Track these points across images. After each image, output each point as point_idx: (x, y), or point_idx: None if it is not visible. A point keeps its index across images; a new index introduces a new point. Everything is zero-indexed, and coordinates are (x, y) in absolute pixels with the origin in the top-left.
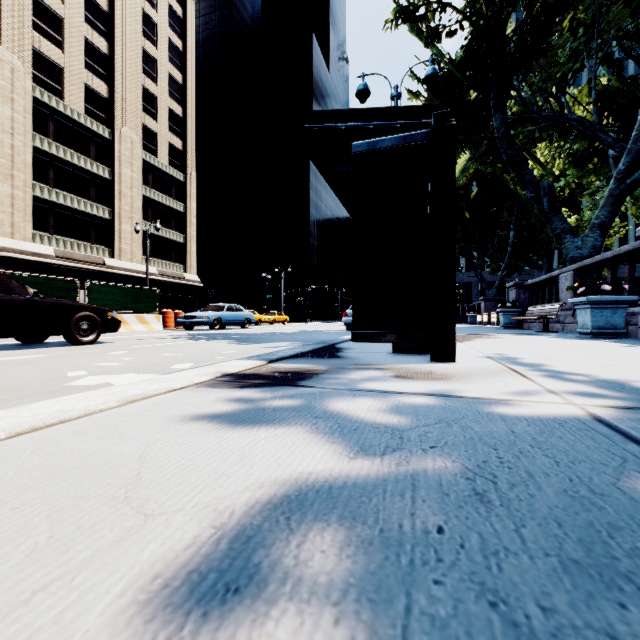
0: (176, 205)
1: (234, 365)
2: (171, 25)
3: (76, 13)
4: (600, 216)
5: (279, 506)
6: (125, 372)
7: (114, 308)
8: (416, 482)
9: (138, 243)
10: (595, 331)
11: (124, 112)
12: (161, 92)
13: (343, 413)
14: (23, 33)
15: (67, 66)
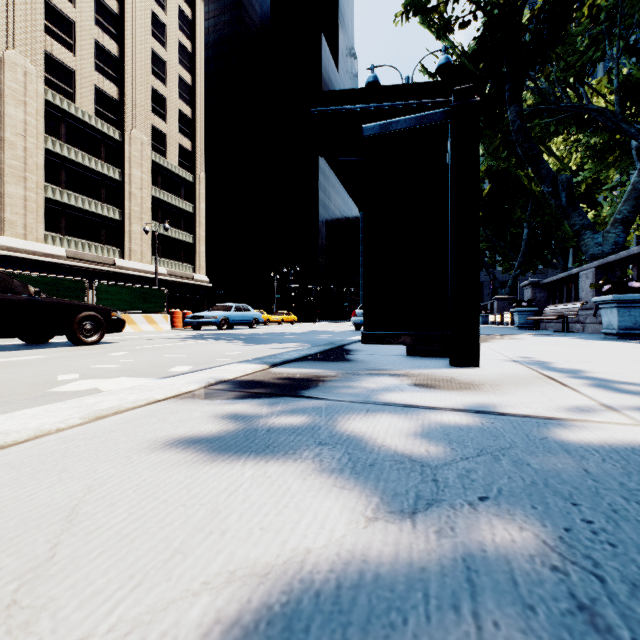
0: (185, 206)
1: (232, 370)
2: (180, 27)
3: (87, 16)
4: (623, 211)
5: (251, 633)
6: (119, 375)
7: (122, 308)
8: (474, 575)
9: (148, 244)
10: (622, 332)
11: (134, 114)
12: (170, 93)
13: (355, 437)
14: (35, 37)
15: (78, 69)
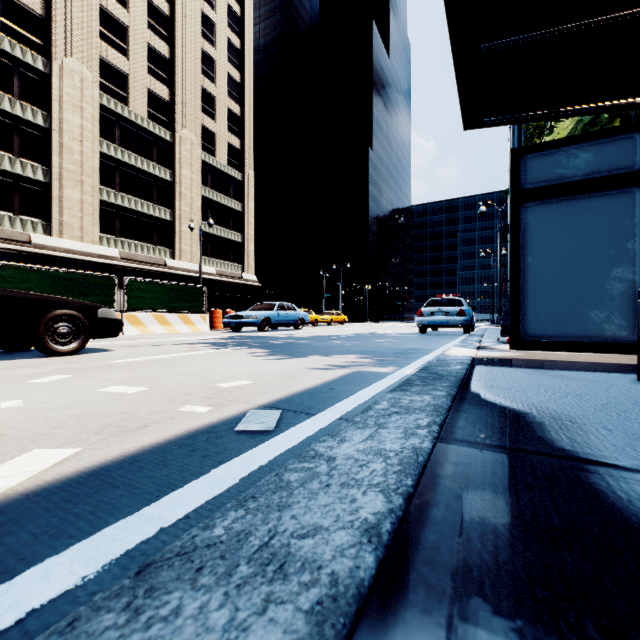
0: (234, 205)
1: None
2: (229, 24)
3: (140, 20)
4: None
5: None
6: None
7: (156, 307)
8: None
9: (197, 243)
10: None
11: (184, 114)
12: (220, 92)
13: None
14: (91, 43)
15: (131, 73)
